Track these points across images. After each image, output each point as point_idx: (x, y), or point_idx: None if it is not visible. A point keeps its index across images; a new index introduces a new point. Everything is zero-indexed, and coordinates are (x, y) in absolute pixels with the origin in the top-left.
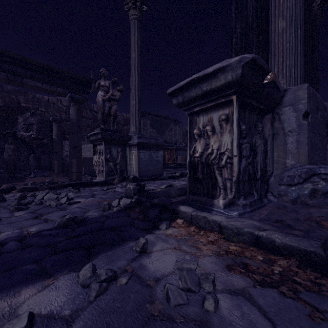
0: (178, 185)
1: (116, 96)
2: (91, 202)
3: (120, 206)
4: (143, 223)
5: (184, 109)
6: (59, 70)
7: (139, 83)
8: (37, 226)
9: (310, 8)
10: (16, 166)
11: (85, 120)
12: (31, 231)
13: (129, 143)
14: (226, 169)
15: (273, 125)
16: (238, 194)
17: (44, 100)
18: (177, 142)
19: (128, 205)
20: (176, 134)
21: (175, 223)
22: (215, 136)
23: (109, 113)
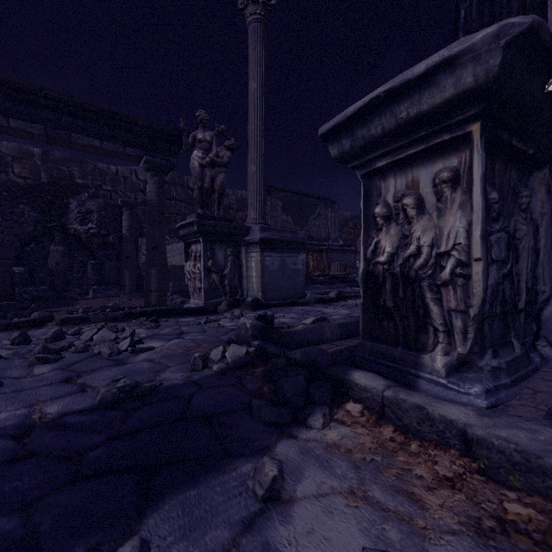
0: (338, 317)
1: (223, 157)
2: (174, 350)
3: (226, 360)
4: (271, 409)
5: (354, 165)
6: (129, 118)
7: (263, 134)
8: (63, 401)
9: None
10: (67, 280)
11: (175, 204)
12: (48, 413)
13: (246, 239)
14: (453, 289)
15: None
16: (479, 345)
17: (111, 172)
18: (329, 238)
19: (242, 359)
20: (327, 224)
21: (342, 411)
22: (425, 217)
23: (211, 187)
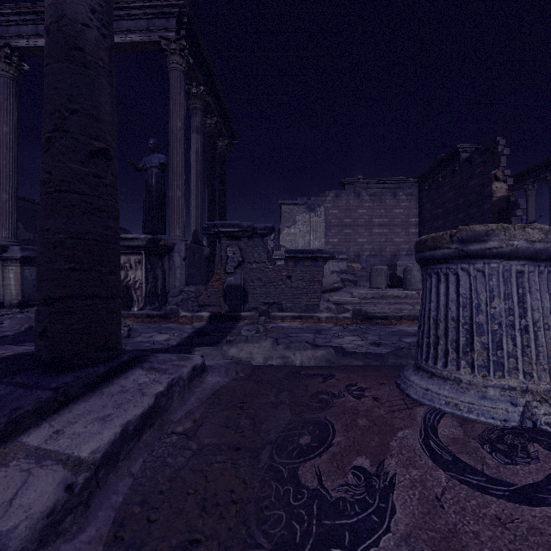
0: None
1: None
2: (18, 322)
3: None
4: None
5: None
6: None
7: (15, 170)
8: (6, 333)
9: (214, 155)
10: None
11: None
12: (8, 334)
13: (4, 256)
14: (139, 290)
15: (169, 262)
16: (146, 304)
17: None
18: None
19: None
20: None
21: None
22: (132, 270)
23: None
